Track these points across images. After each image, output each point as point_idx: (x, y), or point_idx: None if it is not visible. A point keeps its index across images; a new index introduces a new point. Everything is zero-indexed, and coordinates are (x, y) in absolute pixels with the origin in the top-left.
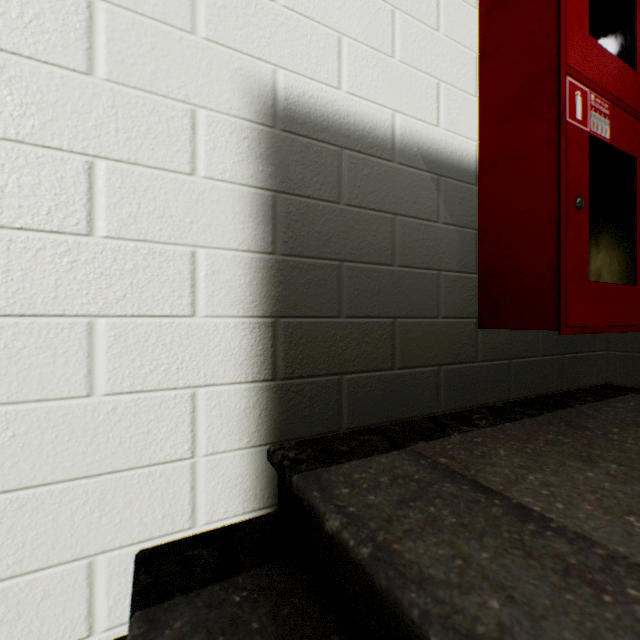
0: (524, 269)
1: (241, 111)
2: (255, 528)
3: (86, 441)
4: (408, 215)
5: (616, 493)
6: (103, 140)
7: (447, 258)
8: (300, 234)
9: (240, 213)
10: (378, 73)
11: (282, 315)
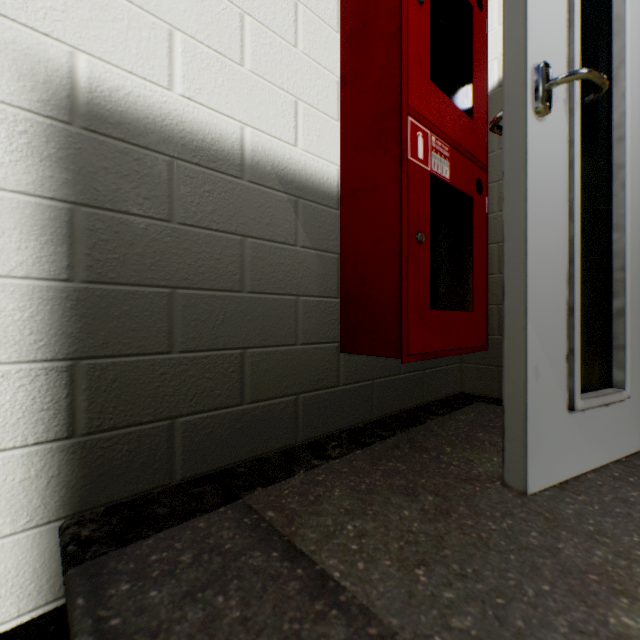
0: (376, 297)
1: (15, 97)
2: (31, 635)
3: None
4: (261, 237)
5: (420, 536)
6: None
7: (307, 283)
8: (113, 256)
9: (14, 228)
10: (223, 80)
11: (85, 356)
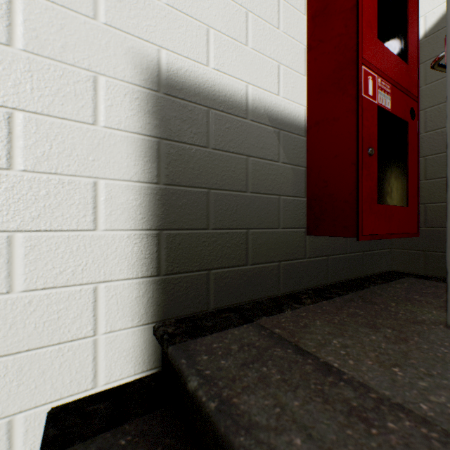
0: (336, 195)
1: (133, 78)
2: (143, 385)
3: (6, 327)
4: (257, 157)
5: (388, 351)
6: (21, 96)
7: (285, 187)
8: (178, 169)
9: (132, 153)
10: (236, 56)
11: (165, 228)
